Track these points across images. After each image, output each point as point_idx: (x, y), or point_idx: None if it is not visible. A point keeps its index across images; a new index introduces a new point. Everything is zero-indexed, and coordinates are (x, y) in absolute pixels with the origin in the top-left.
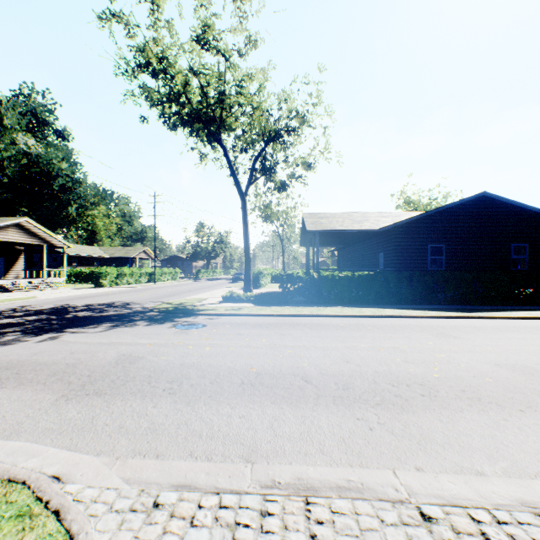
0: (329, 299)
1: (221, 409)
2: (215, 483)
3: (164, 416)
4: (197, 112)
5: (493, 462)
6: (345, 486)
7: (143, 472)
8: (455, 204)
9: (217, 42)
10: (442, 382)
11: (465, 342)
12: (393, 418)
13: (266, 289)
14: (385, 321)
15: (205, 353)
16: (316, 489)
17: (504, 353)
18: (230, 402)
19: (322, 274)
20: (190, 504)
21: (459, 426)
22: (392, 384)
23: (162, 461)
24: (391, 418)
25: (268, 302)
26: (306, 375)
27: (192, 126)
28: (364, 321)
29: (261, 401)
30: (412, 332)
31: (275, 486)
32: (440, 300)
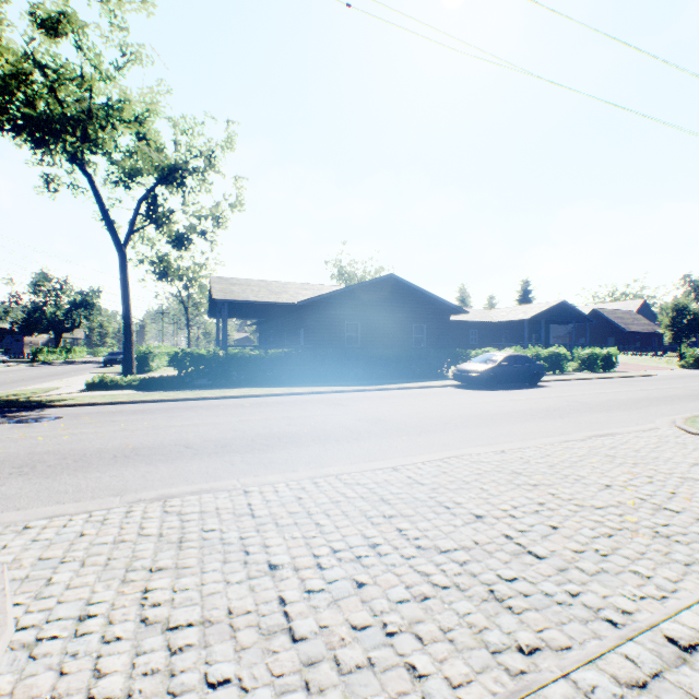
0: (239, 380)
1: (90, 475)
2: (86, 510)
3: (19, 489)
4: (42, 120)
5: (307, 466)
6: (199, 491)
7: (6, 518)
8: (368, 283)
9: (79, 37)
10: (308, 434)
11: (348, 408)
12: (255, 457)
13: (159, 374)
14: (291, 398)
15: (65, 441)
16: (176, 496)
17: (370, 412)
18: (101, 470)
19: (231, 352)
20: (62, 521)
21: (300, 454)
22: (267, 439)
23: (26, 511)
24: (253, 457)
25: (160, 387)
26: (189, 444)
27: (32, 132)
28: (271, 399)
29: (136, 465)
30: (310, 404)
31: (142, 501)
32: (356, 378)
